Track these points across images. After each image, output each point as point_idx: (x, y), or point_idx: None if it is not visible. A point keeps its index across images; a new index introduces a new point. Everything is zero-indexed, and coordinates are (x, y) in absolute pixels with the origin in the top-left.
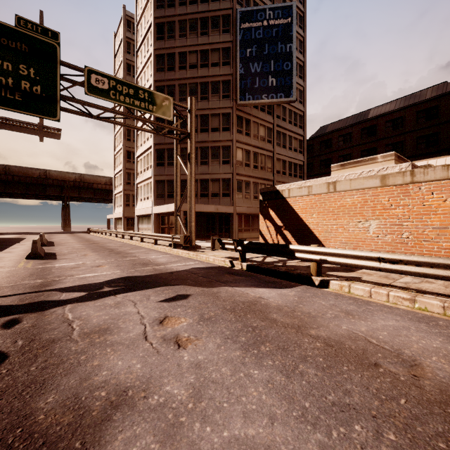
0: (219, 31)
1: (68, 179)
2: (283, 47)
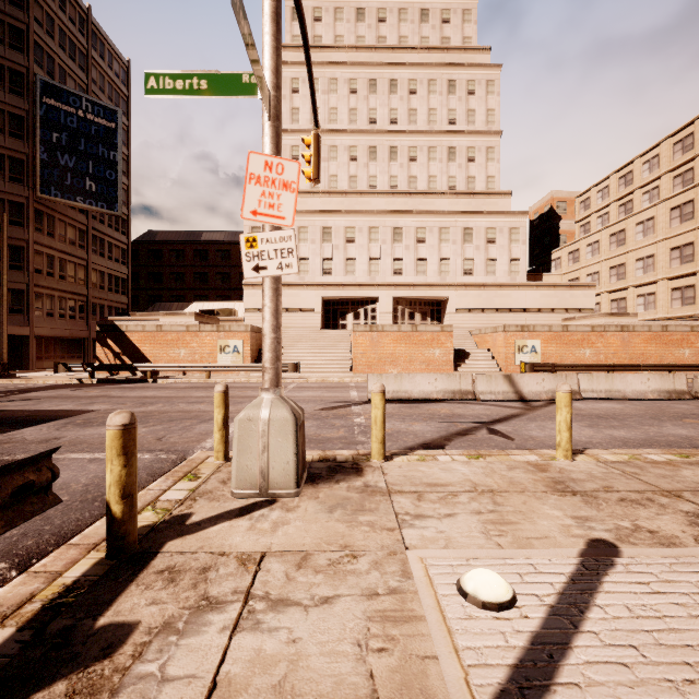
0: (3, 85)
1: None
2: (105, 152)
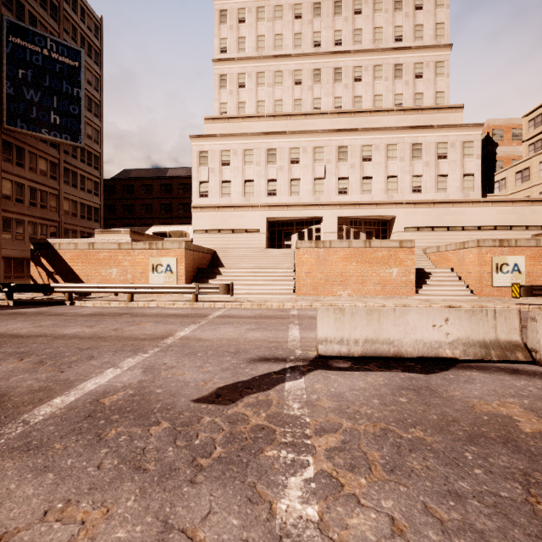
0: None
1: None
2: (69, 88)
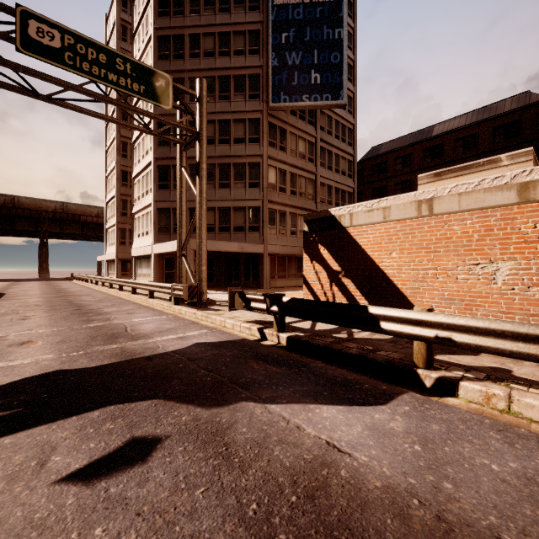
0: (244, 7)
1: (45, 209)
2: (329, 32)
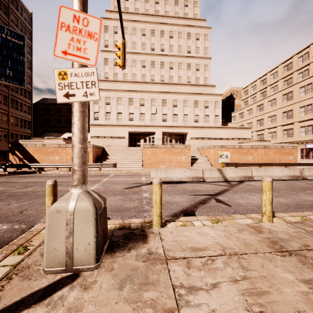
0: None
1: None
2: (17, 56)
